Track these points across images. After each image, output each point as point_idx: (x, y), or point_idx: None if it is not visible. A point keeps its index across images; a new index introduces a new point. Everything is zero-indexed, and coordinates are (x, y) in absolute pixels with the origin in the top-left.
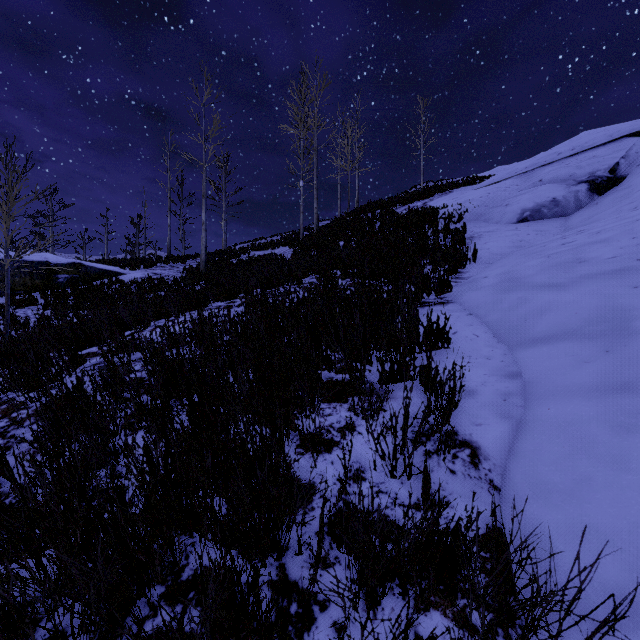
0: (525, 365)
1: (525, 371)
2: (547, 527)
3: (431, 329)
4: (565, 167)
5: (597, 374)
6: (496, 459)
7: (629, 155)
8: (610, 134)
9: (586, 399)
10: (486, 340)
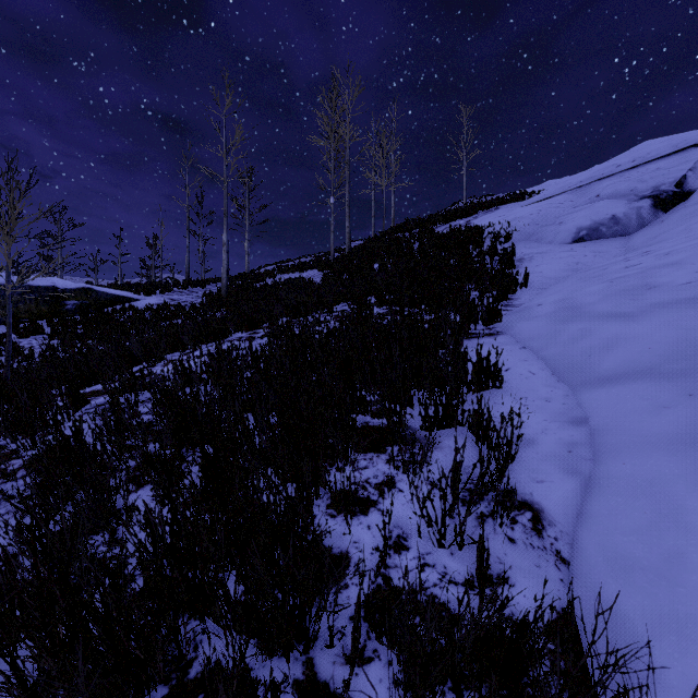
0: (591, 409)
1: (592, 416)
2: (631, 615)
3: (481, 366)
4: (625, 181)
5: (680, 422)
6: (563, 525)
7: (697, 167)
8: (675, 144)
9: (669, 453)
10: (544, 378)
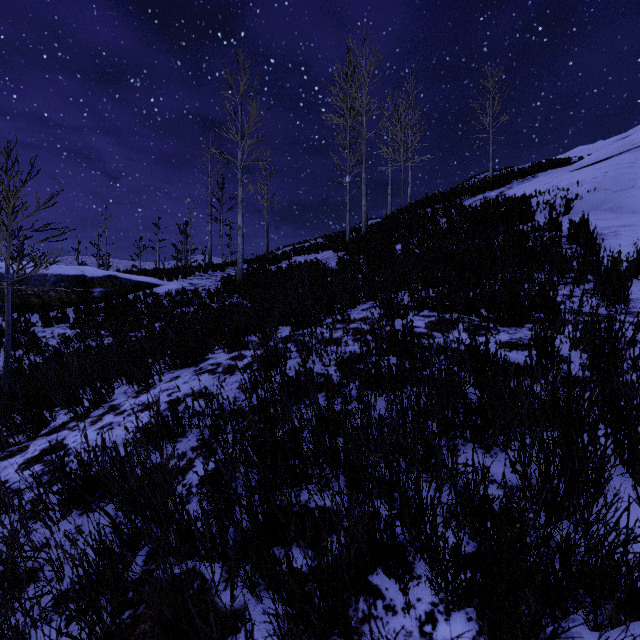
0: None
1: None
2: None
3: None
4: None
5: None
6: None
7: None
8: None
9: None
10: None
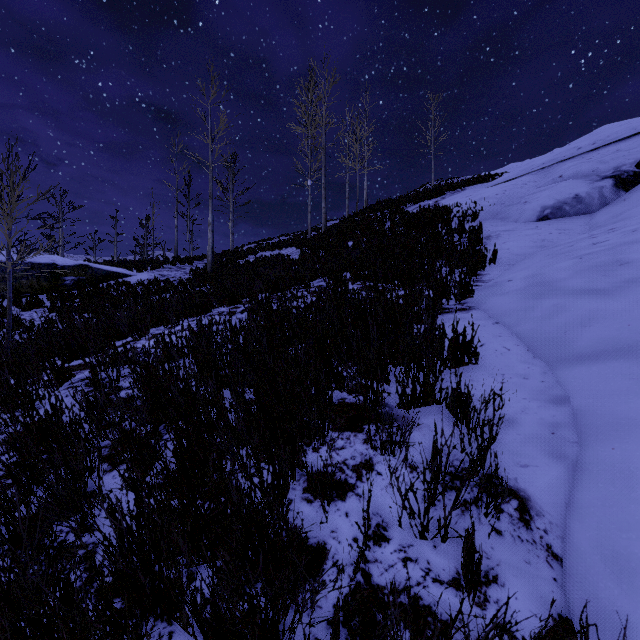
0: (572, 388)
1: (573, 395)
2: None
3: (457, 343)
4: (587, 162)
5: None
6: (552, 515)
7: None
8: (634, 127)
9: None
10: (519, 354)
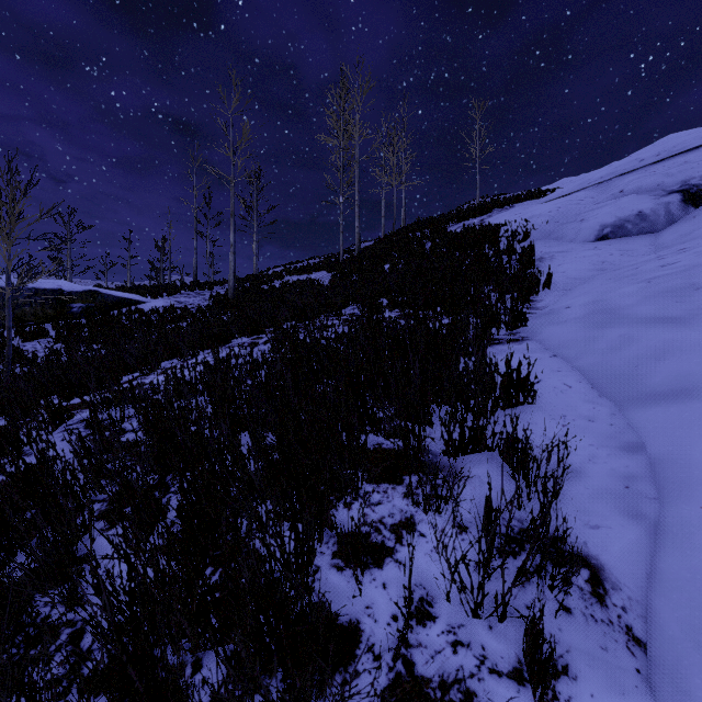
0: (647, 432)
1: (649, 442)
2: None
3: (511, 379)
4: (651, 175)
5: None
6: (631, 589)
7: None
8: None
9: None
10: (582, 392)
